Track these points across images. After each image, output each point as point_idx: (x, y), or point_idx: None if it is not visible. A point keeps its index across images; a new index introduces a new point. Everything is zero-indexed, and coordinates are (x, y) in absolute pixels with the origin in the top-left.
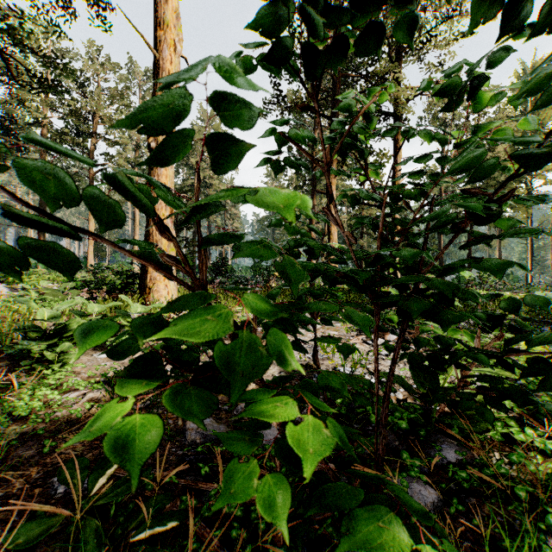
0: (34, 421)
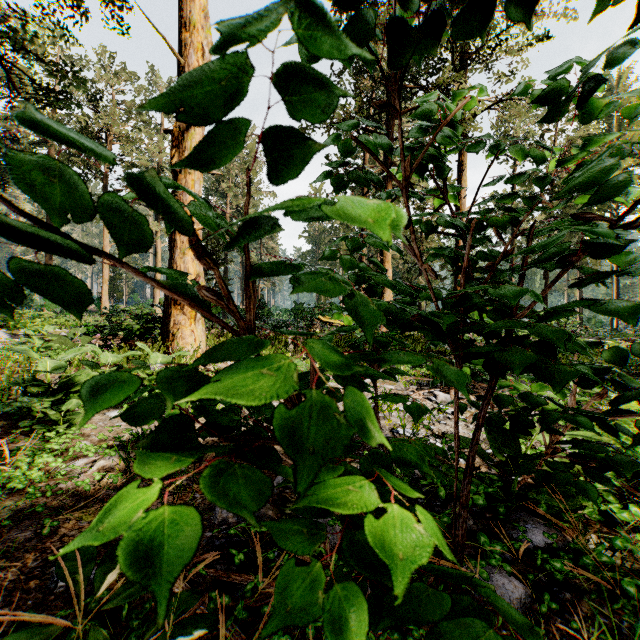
0: (32, 495)
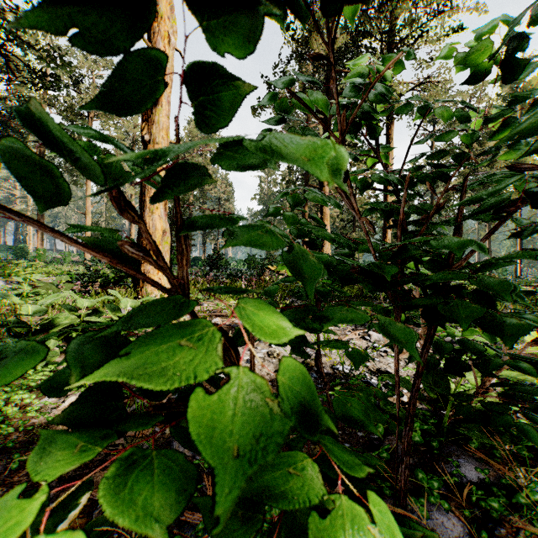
0: (4, 431)
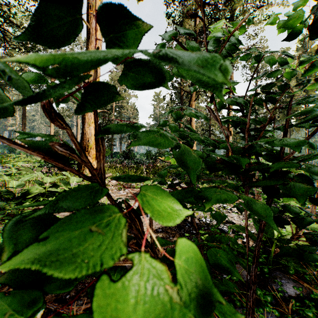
0: None
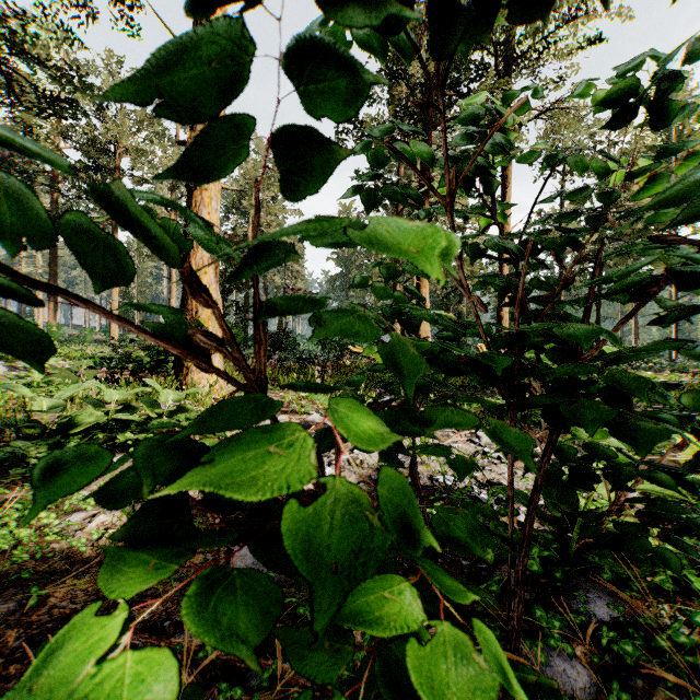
0: (18, 559)
